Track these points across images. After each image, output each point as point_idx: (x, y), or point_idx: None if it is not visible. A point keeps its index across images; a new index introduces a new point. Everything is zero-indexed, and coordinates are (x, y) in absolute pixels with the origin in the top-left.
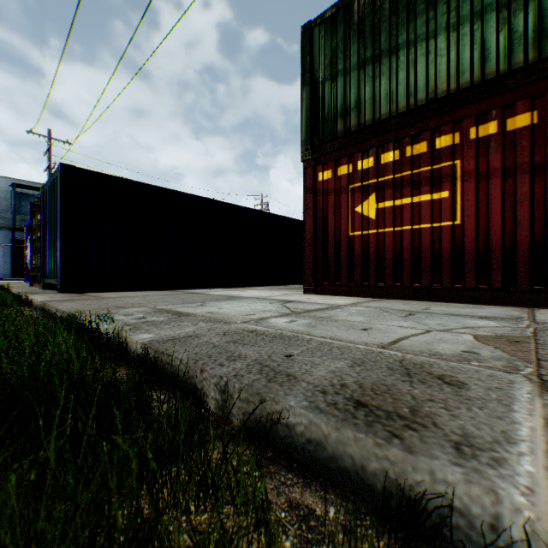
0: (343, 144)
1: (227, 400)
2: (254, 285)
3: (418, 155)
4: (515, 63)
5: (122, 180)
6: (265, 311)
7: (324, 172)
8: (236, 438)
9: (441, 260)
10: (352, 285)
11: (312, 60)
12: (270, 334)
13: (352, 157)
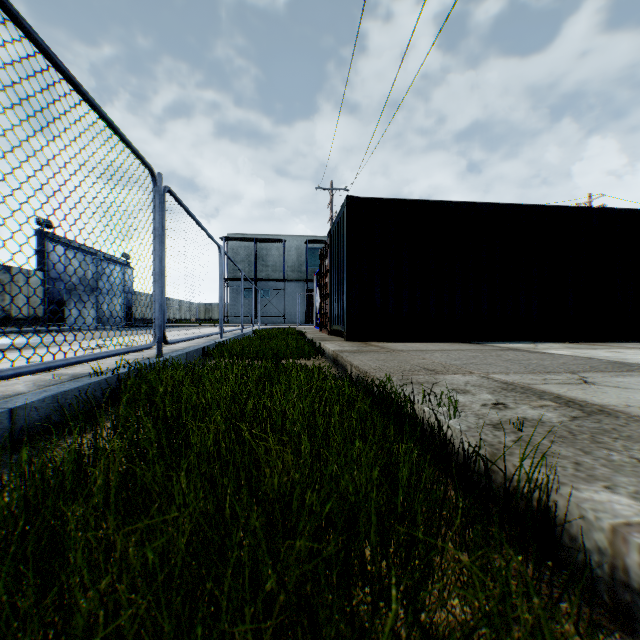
0: None
1: None
2: (609, 339)
3: None
4: None
5: (407, 202)
6: None
7: None
8: None
9: None
10: None
11: None
12: None
13: None
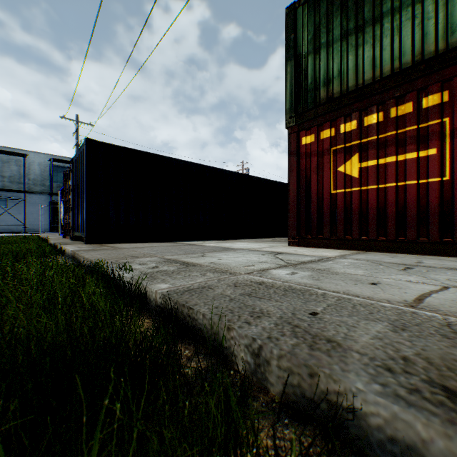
0: (326, 110)
1: (261, 365)
2: (240, 238)
3: (402, 115)
4: None
5: (133, 150)
6: (262, 262)
7: (307, 137)
8: (281, 415)
9: (428, 215)
10: (334, 238)
11: (295, 37)
12: (279, 287)
13: (334, 122)
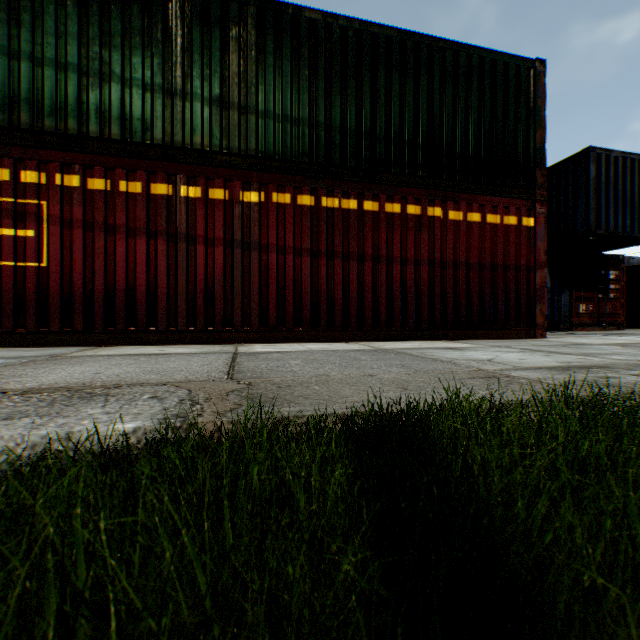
0: None
1: None
2: None
3: (2, 181)
4: (94, 131)
5: None
6: None
7: None
8: None
9: (28, 303)
10: None
11: None
12: None
13: None
